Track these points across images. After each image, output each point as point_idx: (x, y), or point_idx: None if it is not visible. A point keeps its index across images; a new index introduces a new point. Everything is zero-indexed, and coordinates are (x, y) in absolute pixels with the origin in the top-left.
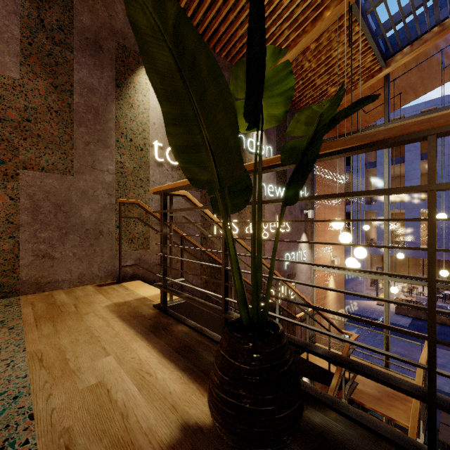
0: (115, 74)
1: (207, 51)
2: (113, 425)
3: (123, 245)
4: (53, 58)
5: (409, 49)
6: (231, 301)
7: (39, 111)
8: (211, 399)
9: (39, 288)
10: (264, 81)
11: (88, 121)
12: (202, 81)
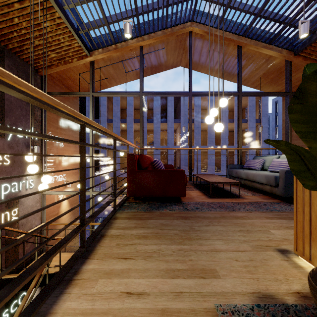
0: None
1: None
2: None
3: None
4: None
5: (102, 51)
6: None
7: None
8: None
9: None
10: None
11: None
12: None
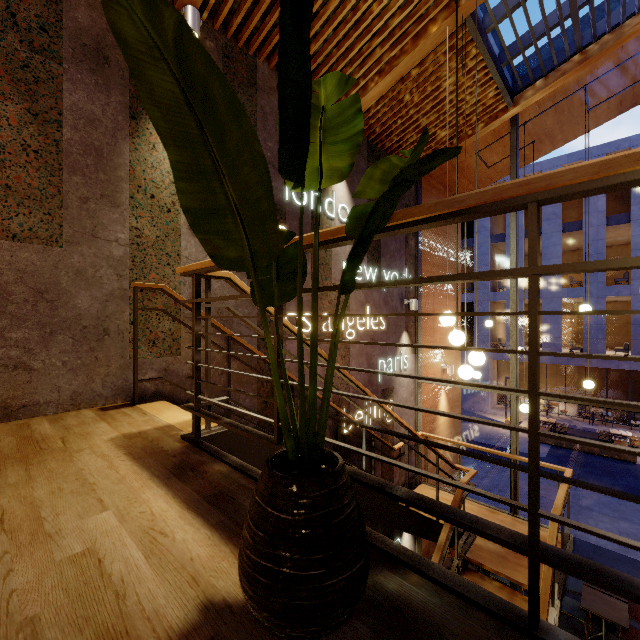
0: (128, 100)
1: (222, 79)
2: (102, 610)
3: (140, 349)
4: (30, 71)
5: (543, 83)
6: None
7: (9, 150)
8: (241, 565)
9: (8, 415)
10: (326, 120)
11: (87, 167)
12: (220, 120)
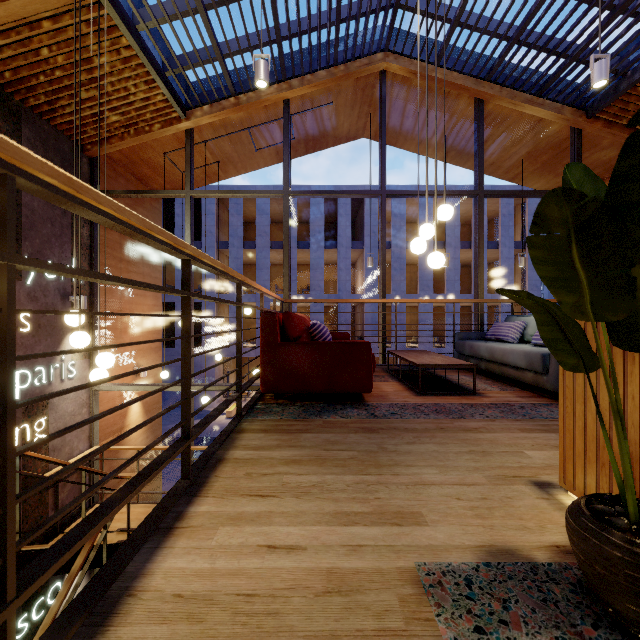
0: None
1: None
2: None
3: None
4: None
5: (209, 109)
6: None
7: None
8: None
9: None
10: None
11: None
12: None
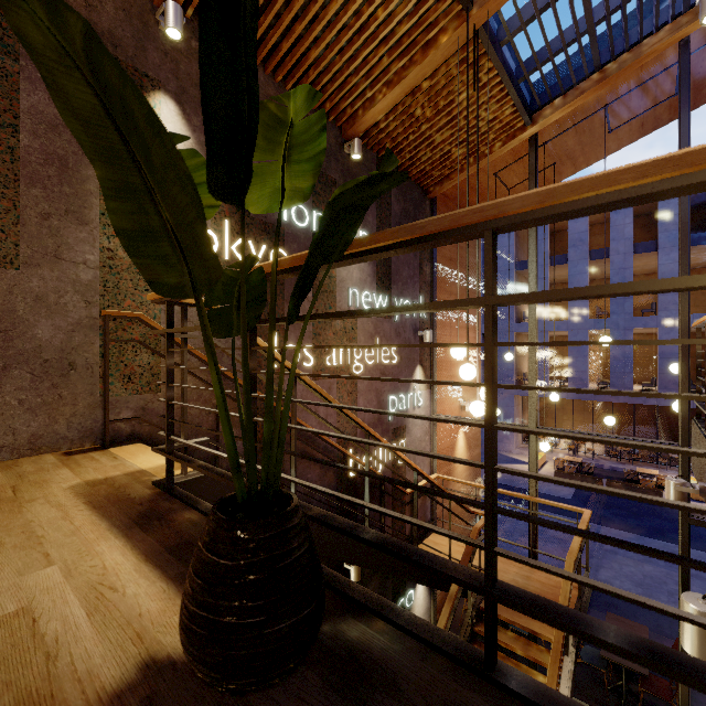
0: None
1: (138, 93)
2: (27, 673)
3: (113, 385)
4: None
5: (562, 101)
6: (259, 469)
7: None
8: (181, 616)
9: None
10: (293, 137)
11: (49, 178)
12: (143, 136)
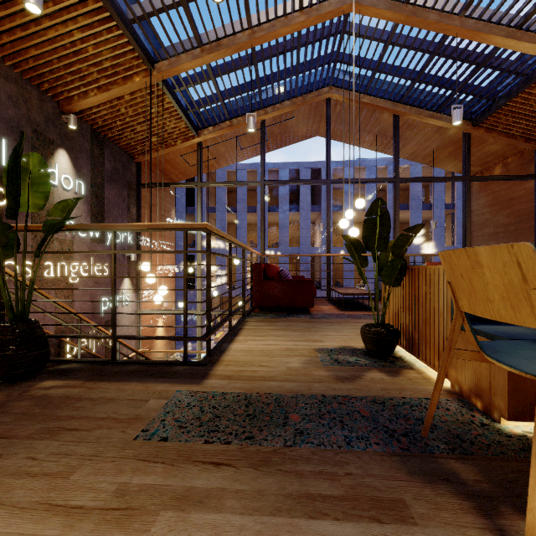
0: None
1: None
2: None
3: None
4: None
5: (213, 129)
6: None
7: None
8: None
9: None
10: (33, 178)
11: None
12: None
